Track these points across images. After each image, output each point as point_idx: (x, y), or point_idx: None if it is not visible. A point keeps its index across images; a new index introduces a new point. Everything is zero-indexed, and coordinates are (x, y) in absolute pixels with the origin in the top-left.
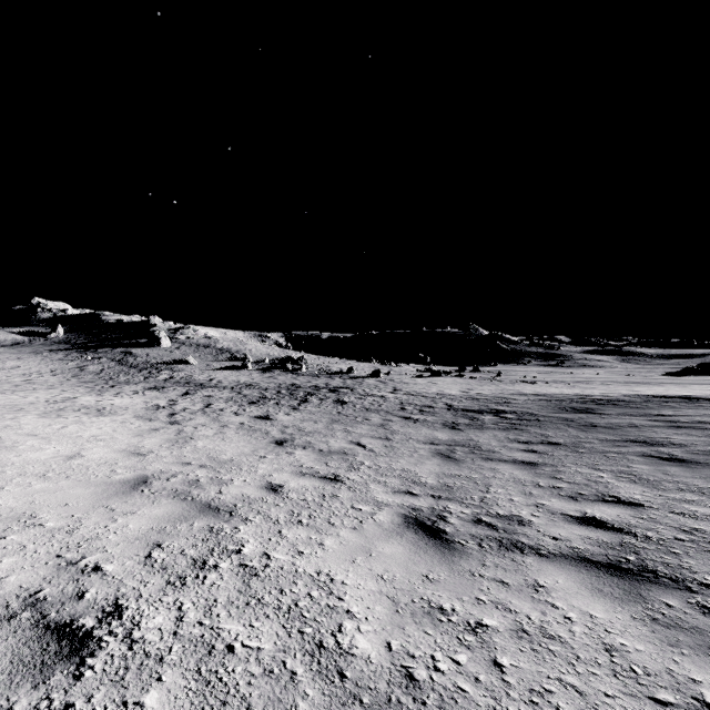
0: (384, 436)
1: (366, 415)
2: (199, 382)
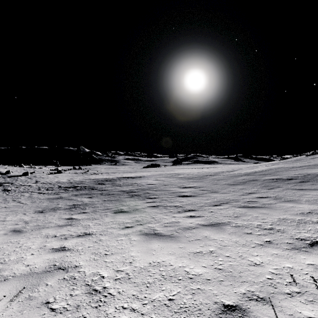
0: (30, 199)
1: (22, 194)
2: None
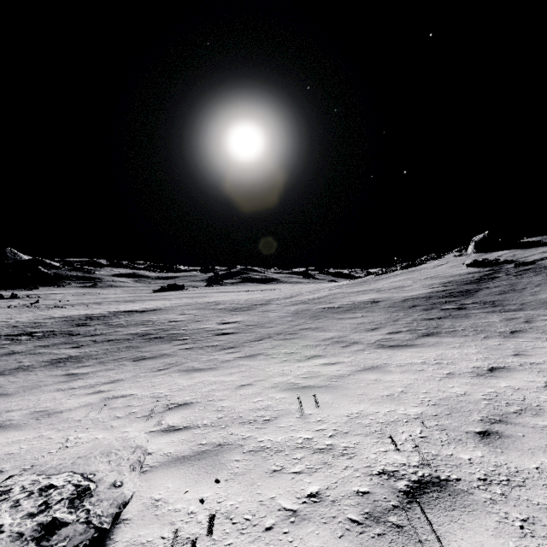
0: None
1: None
2: None
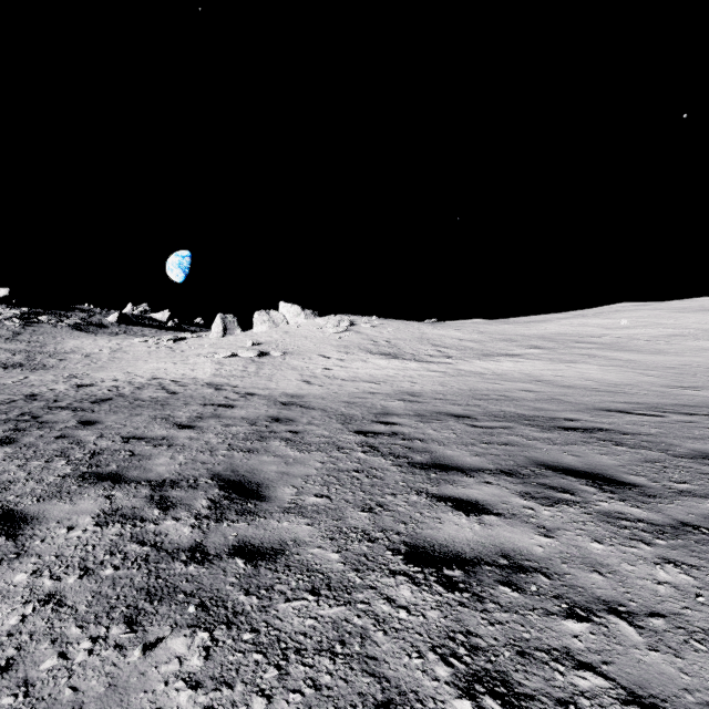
0: None
1: None
2: None
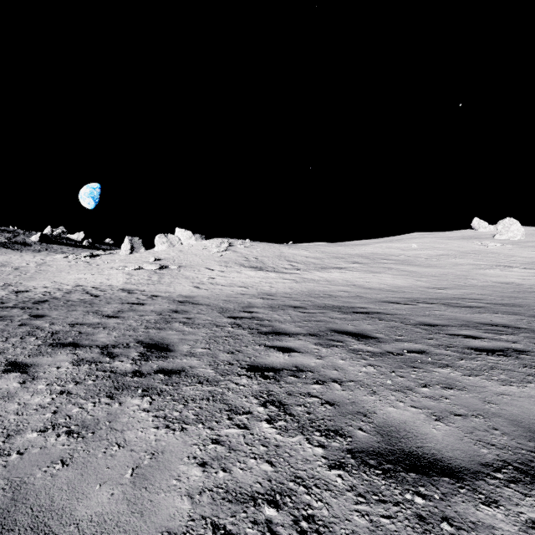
0: None
1: None
2: None
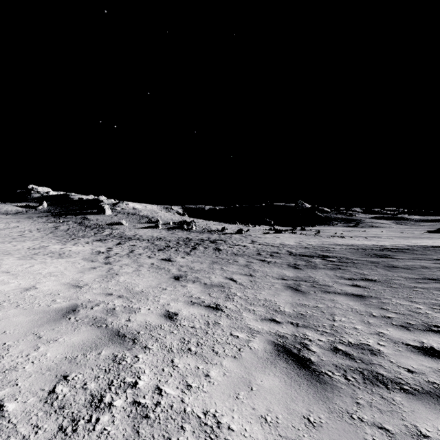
0: (248, 273)
1: (235, 258)
2: (128, 236)
